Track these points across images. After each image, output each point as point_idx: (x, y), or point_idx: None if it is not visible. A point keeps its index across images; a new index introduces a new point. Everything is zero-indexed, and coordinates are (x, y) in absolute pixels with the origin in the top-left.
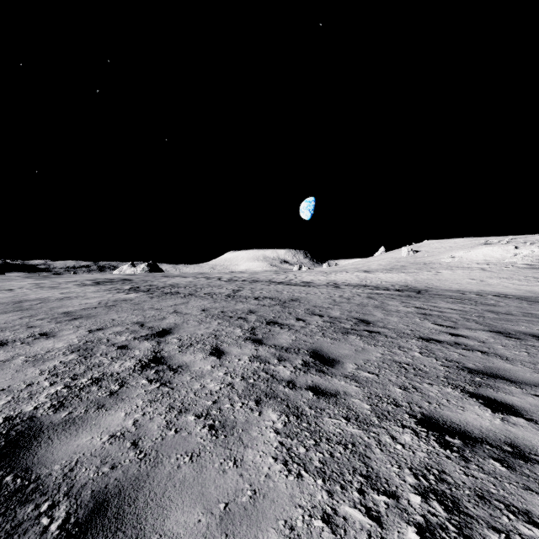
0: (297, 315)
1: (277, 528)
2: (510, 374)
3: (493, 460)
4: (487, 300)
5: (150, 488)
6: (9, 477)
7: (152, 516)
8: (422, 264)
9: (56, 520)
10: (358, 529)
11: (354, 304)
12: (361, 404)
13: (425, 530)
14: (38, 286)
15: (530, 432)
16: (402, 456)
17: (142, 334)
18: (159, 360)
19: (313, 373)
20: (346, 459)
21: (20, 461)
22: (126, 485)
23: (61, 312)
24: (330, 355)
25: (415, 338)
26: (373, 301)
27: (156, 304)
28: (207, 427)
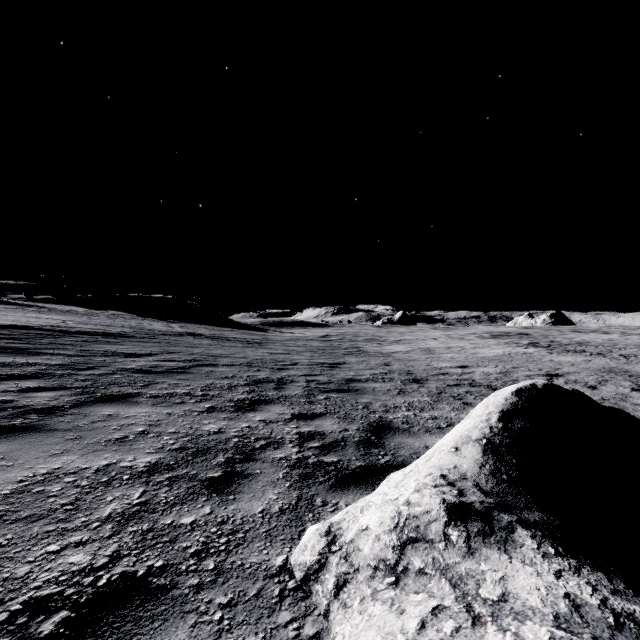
0: None
1: None
2: None
3: None
4: None
5: None
6: None
7: None
8: None
9: None
10: None
11: None
12: None
13: None
14: (449, 337)
15: None
16: None
17: (540, 374)
18: None
19: None
20: None
21: None
22: None
23: (480, 356)
24: None
25: None
26: None
27: (554, 358)
28: None
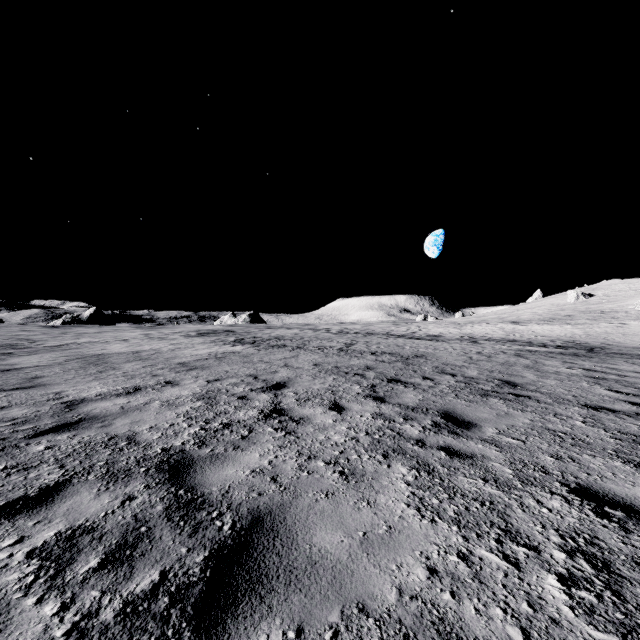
0: (424, 373)
1: (414, 556)
2: None
3: None
4: None
5: (295, 513)
6: (181, 491)
7: (301, 532)
8: (598, 312)
9: (226, 524)
10: (494, 568)
11: (497, 363)
12: (502, 468)
13: (567, 580)
14: (148, 337)
15: None
16: (548, 518)
17: (258, 387)
18: (280, 411)
19: (445, 434)
20: (483, 514)
21: (185, 481)
22: (274, 508)
23: (177, 362)
24: (465, 418)
25: (578, 406)
26: (523, 360)
27: (264, 357)
28: (337, 472)
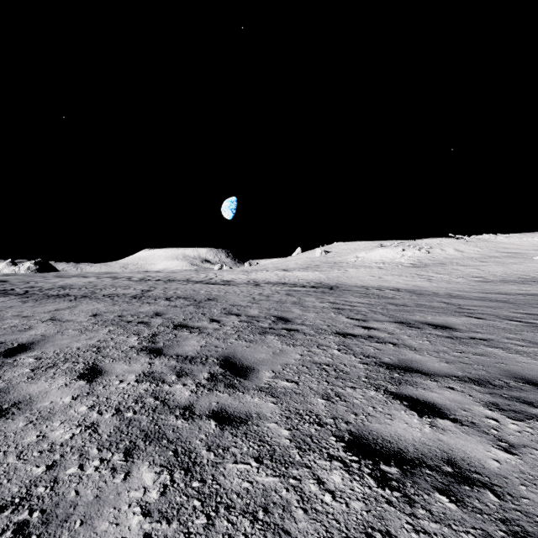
0: (212, 315)
1: None
2: (422, 366)
3: (438, 493)
4: (386, 294)
5: None
6: None
7: None
8: (333, 263)
9: None
10: None
11: (274, 301)
12: (278, 430)
13: None
14: None
15: (461, 438)
16: (334, 515)
17: None
18: None
19: (221, 390)
20: None
21: None
22: None
23: None
24: (244, 362)
25: (332, 334)
26: (291, 298)
27: (27, 310)
28: (10, 531)
